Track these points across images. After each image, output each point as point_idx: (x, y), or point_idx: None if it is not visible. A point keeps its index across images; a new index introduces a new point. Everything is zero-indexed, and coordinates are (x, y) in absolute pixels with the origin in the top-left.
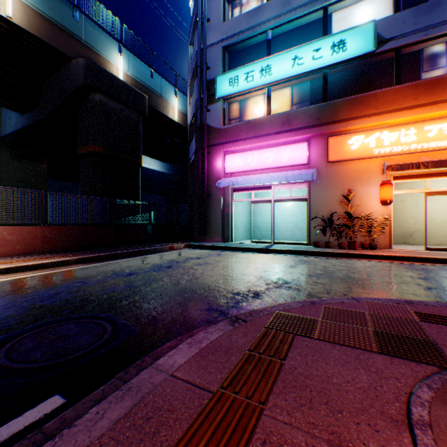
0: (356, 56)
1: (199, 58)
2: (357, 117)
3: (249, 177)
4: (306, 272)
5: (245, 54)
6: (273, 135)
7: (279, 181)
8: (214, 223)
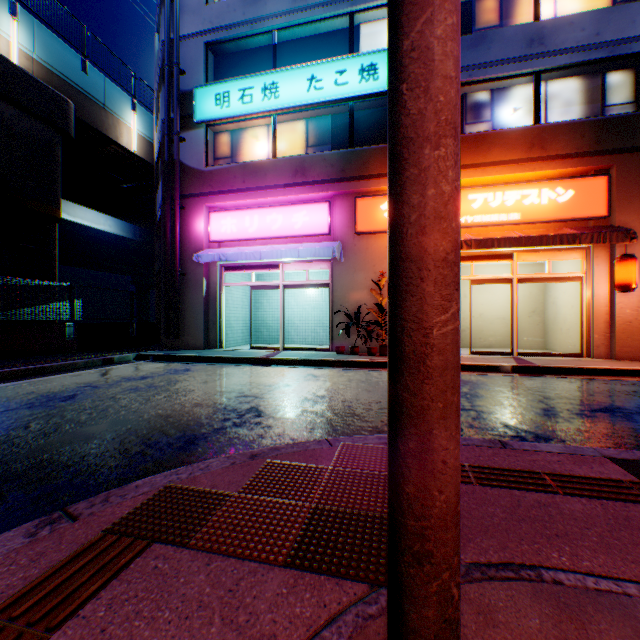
0: None
1: (167, 53)
2: None
3: (247, 250)
4: (303, 393)
5: (242, 60)
6: (282, 189)
7: (288, 256)
8: (193, 319)
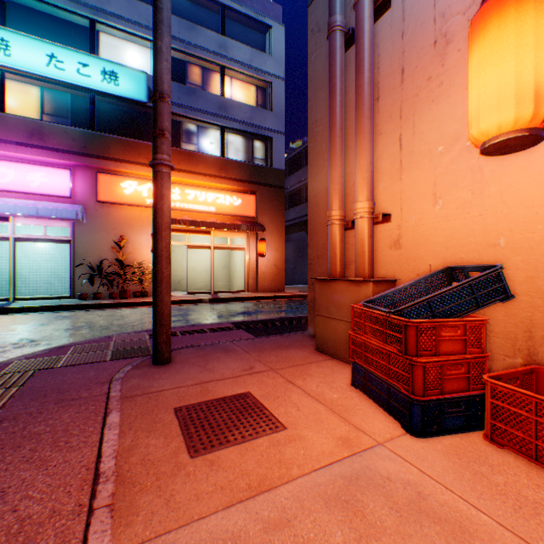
0: (130, 99)
1: None
2: (132, 162)
3: None
4: (65, 326)
5: None
6: (15, 145)
7: (25, 212)
8: None
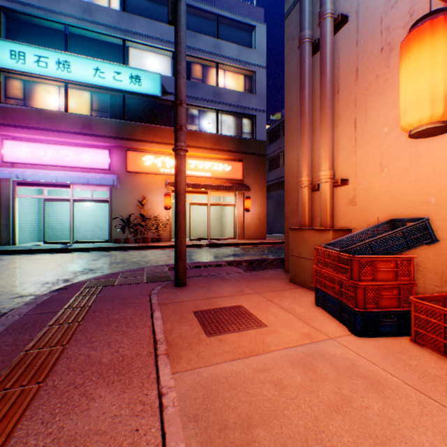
0: (149, 95)
1: None
2: (150, 141)
3: (42, 172)
4: (109, 261)
5: (36, 31)
6: (73, 134)
7: (80, 181)
8: None
